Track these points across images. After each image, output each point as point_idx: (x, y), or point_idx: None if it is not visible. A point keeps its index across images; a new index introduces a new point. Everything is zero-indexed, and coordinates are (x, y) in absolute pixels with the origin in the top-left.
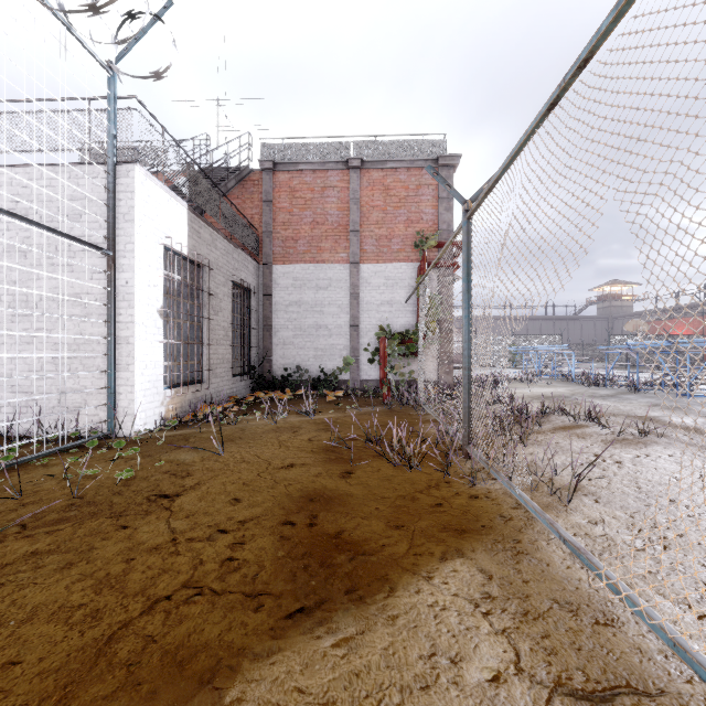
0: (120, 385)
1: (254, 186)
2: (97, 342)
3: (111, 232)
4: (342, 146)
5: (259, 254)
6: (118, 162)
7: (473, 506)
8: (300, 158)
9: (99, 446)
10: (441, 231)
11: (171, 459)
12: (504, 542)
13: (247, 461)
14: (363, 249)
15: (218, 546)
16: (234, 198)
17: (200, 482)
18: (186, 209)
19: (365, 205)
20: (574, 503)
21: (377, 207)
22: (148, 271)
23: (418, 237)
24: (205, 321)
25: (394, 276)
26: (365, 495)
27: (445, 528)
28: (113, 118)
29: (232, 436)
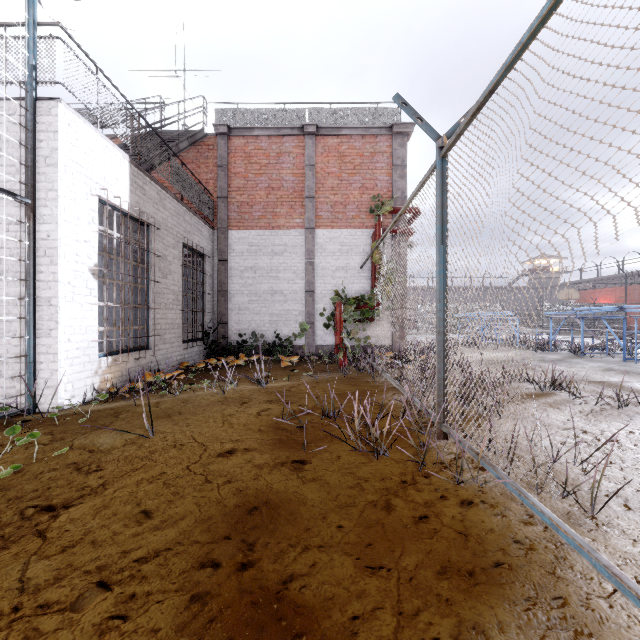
0: (41, 353)
1: (209, 151)
2: (14, 304)
3: (30, 177)
4: (297, 112)
5: (214, 219)
6: (39, 98)
7: (472, 522)
8: (255, 123)
9: (7, 425)
10: (397, 195)
11: (85, 444)
12: (542, 603)
13: (178, 446)
14: (318, 215)
15: (81, 628)
16: (188, 162)
17: (107, 482)
18: (128, 161)
19: (320, 172)
20: (602, 513)
21: (332, 174)
22: (76, 224)
23: (373, 204)
24: (151, 284)
25: (349, 242)
26: (323, 502)
27: (443, 572)
28: (31, 46)
29: (170, 410)
